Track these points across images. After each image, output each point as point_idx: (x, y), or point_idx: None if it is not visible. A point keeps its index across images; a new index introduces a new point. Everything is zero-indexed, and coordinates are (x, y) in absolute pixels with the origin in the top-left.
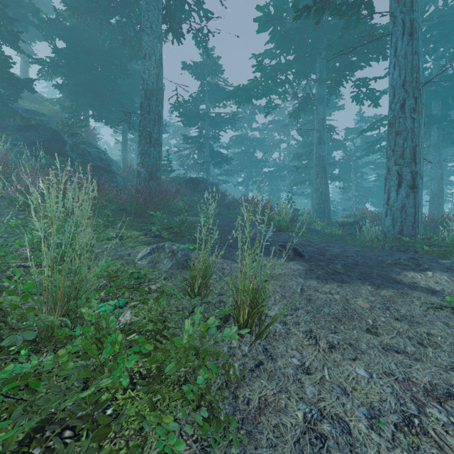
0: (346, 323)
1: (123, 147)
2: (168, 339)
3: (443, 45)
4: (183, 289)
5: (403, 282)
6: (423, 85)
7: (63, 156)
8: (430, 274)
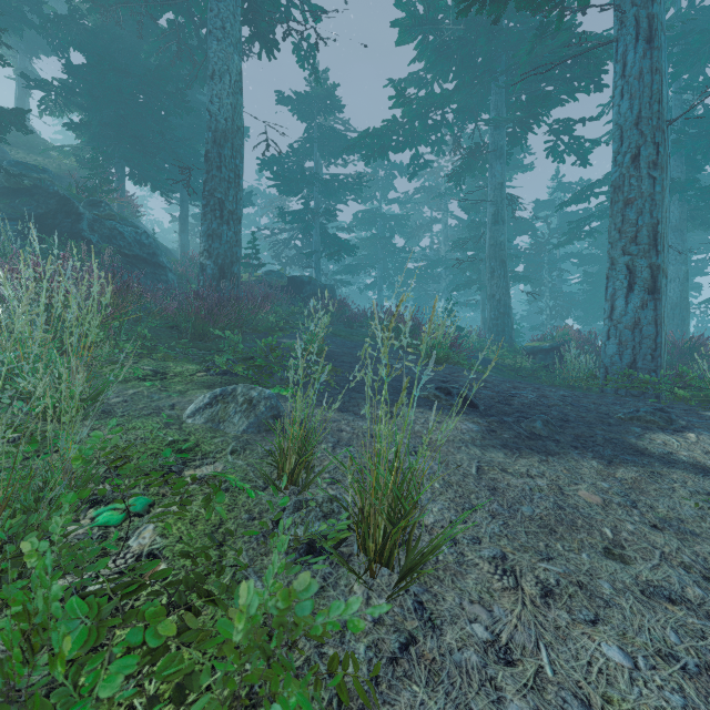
0: (565, 536)
1: (181, 228)
2: (215, 602)
3: (689, 68)
4: (263, 474)
5: (650, 453)
6: (668, 124)
7: (76, 238)
8: (692, 438)
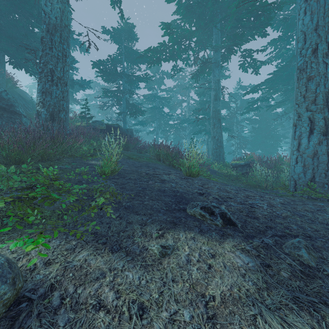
0: None
1: None
2: None
3: None
4: None
5: None
6: None
7: None
8: None
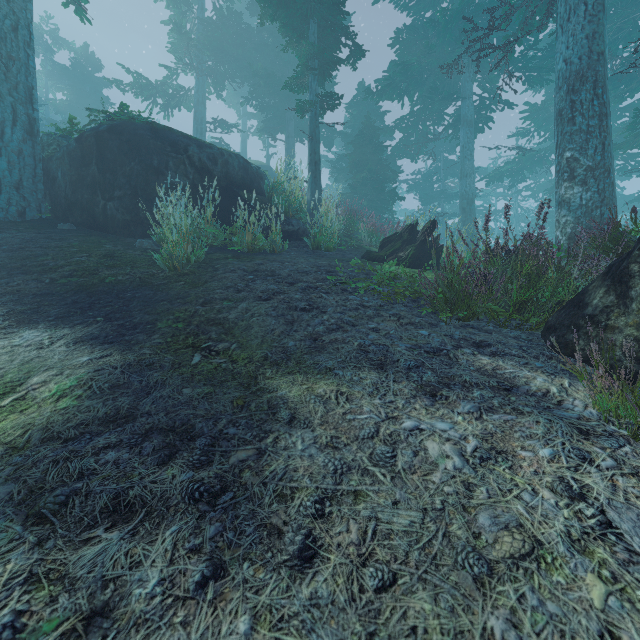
0: None
1: None
2: None
3: None
4: None
5: None
6: None
7: None
8: None
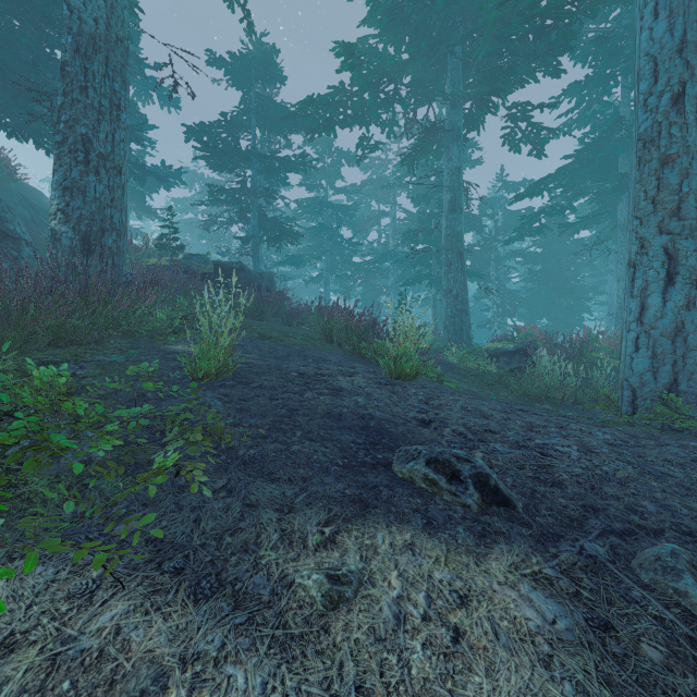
0: None
1: None
2: None
3: None
4: None
5: None
6: None
7: None
8: None
